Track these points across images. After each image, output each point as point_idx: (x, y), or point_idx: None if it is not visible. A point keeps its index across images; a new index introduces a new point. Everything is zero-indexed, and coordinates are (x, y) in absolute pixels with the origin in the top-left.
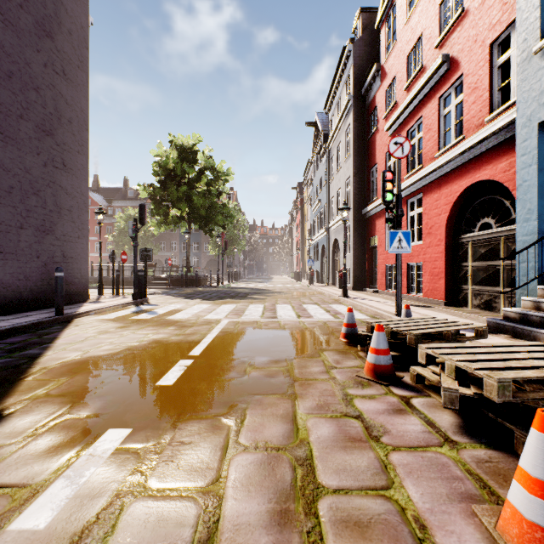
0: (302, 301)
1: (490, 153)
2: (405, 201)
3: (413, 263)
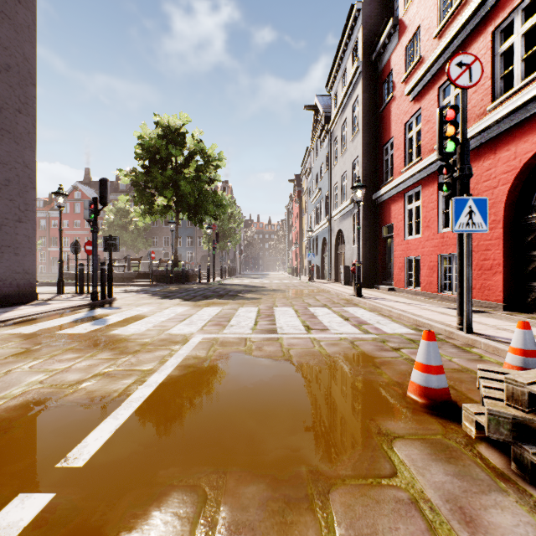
0: (306, 302)
1: None
2: (434, 177)
3: (447, 255)
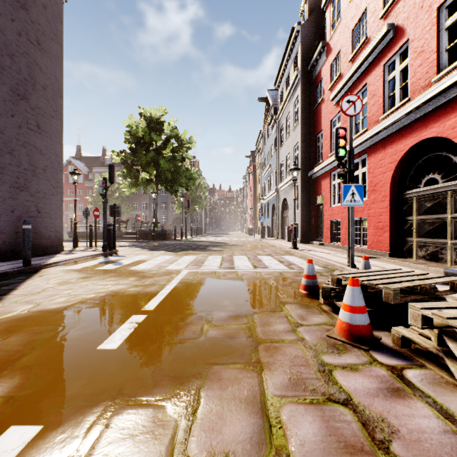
0: (256, 252)
1: (438, 111)
2: None
3: (357, 218)
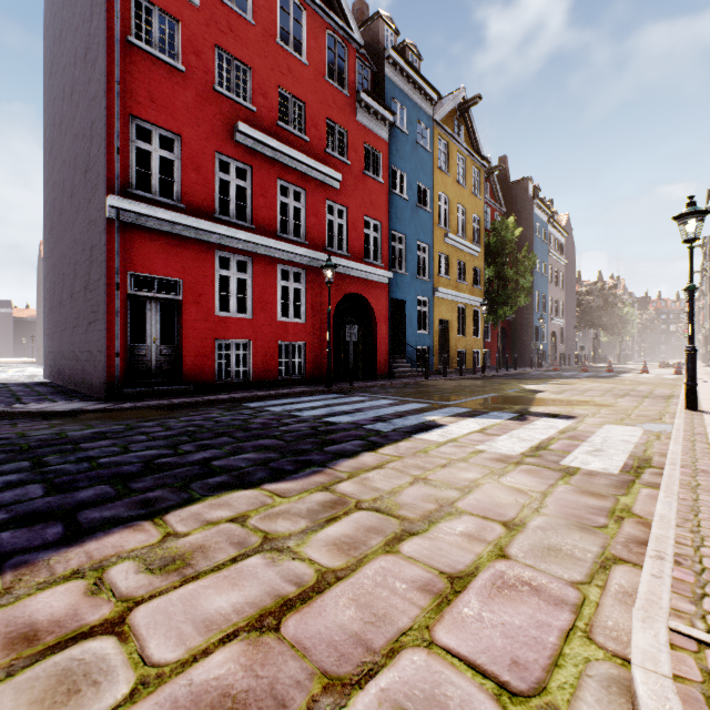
0: None
1: None
2: None
3: None
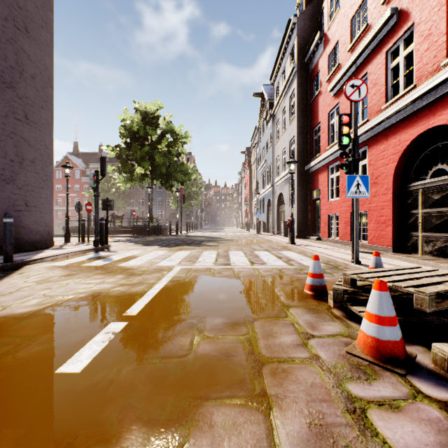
0: (252, 248)
1: (447, 97)
2: None
3: None
